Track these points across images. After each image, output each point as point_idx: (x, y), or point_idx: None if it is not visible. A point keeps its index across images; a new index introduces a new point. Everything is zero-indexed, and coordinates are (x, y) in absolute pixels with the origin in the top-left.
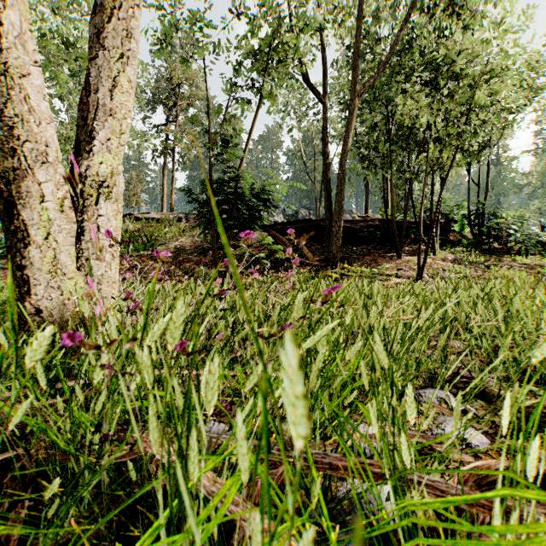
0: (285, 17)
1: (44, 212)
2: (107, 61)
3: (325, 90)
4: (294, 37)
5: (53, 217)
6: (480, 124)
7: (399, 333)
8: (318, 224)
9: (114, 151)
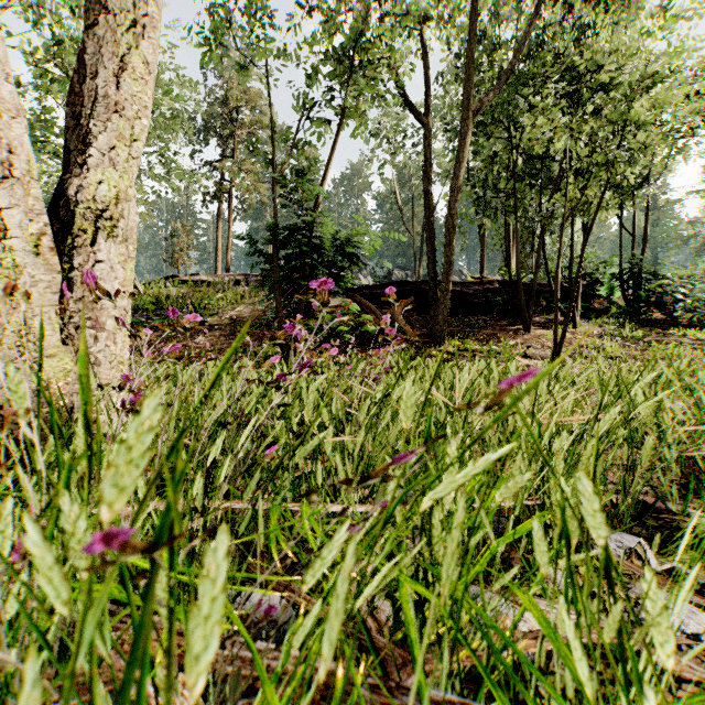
0: (375, 0)
1: (8, 255)
2: (110, 32)
3: (428, 108)
4: (388, 28)
5: (22, 263)
6: (640, 150)
7: (589, 452)
8: (419, 288)
9: (121, 166)
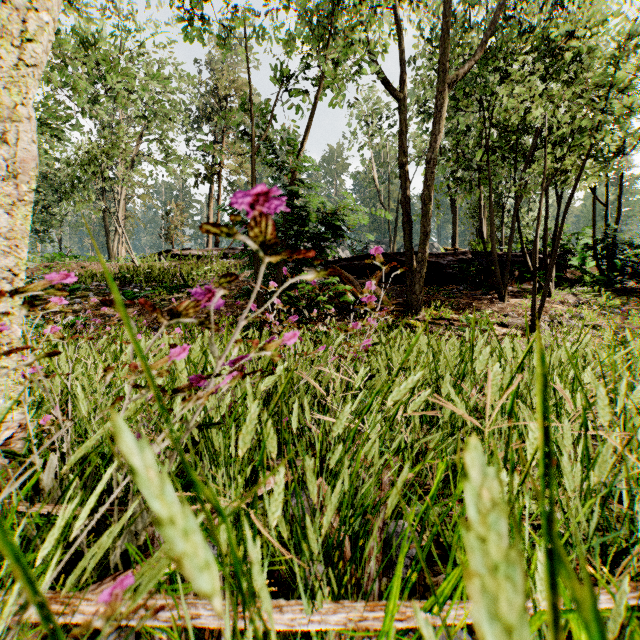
0: None
1: None
2: None
3: (404, 84)
4: None
5: None
6: (624, 115)
7: None
8: (394, 259)
9: (7, 73)
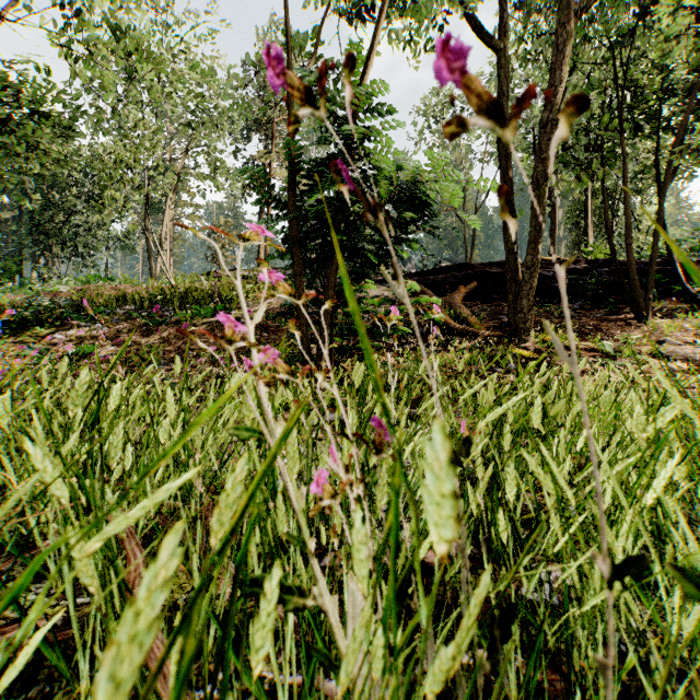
0: None
1: None
2: None
3: (503, 28)
4: None
5: None
6: None
7: None
8: (482, 271)
9: None
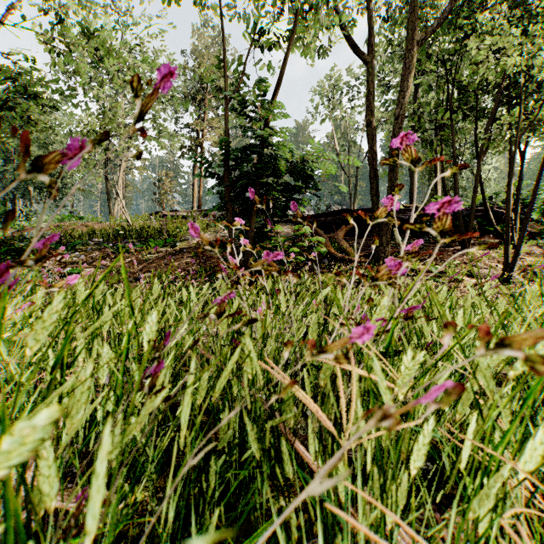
0: None
1: None
2: None
3: (370, 47)
4: None
5: None
6: None
7: None
8: (358, 215)
9: None
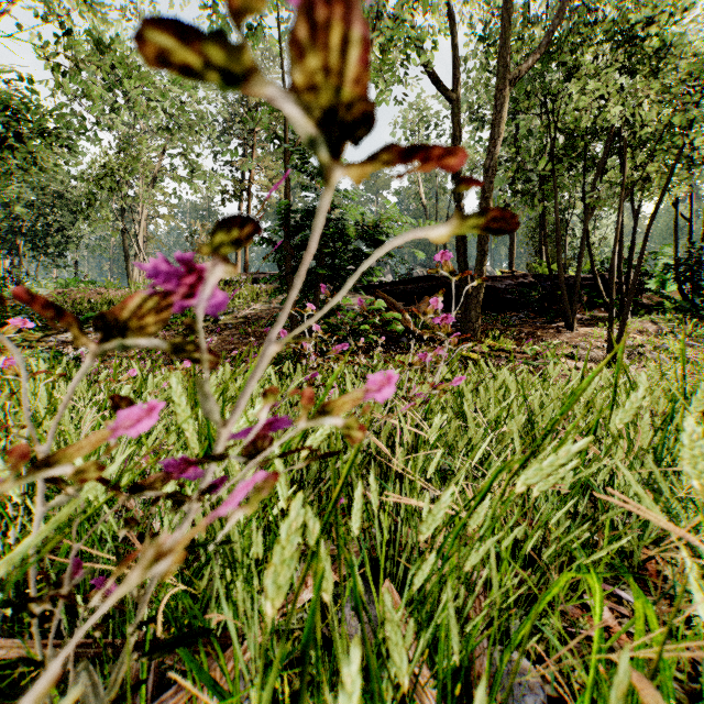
0: None
1: None
2: None
3: (458, 83)
4: None
5: None
6: None
7: None
8: (445, 283)
9: None
